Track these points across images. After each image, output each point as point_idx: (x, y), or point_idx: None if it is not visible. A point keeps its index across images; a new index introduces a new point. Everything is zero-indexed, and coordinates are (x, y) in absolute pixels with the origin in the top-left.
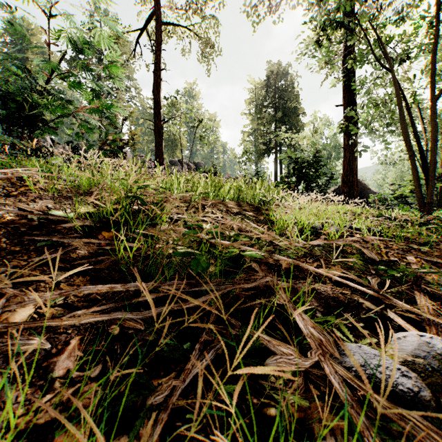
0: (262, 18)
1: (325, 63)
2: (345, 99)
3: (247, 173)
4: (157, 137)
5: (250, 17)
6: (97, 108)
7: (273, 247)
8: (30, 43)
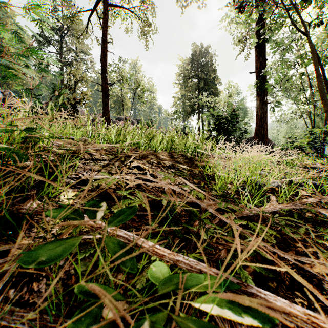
0: (190, 1)
1: (239, 41)
2: (258, 67)
3: (177, 127)
4: (104, 97)
5: (180, 0)
6: (20, 53)
7: (219, 220)
8: (6, 23)
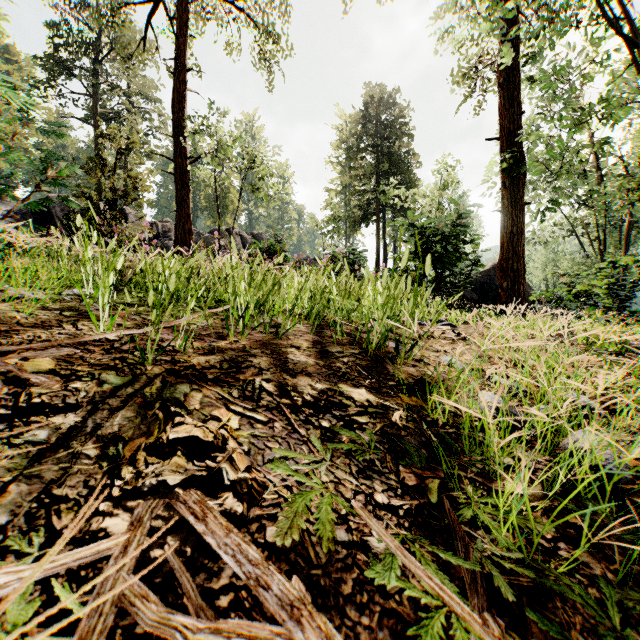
0: None
1: (462, 75)
2: (504, 128)
3: (336, 252)
4: (180, 187)
5: None
6: None
7: None
8: None
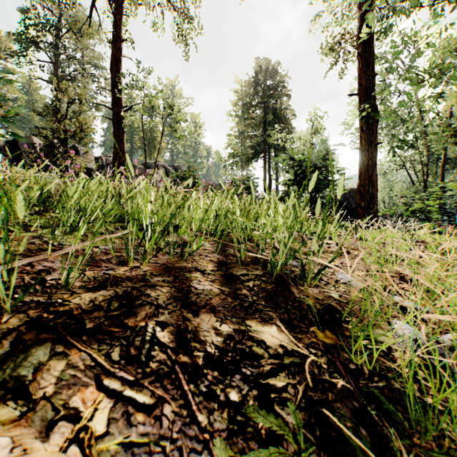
0: None
1: (328, 49)
2: (362, 86)
3: (235, 179)
4: (116, 129)
5: None
6: None
7: None
8: None
